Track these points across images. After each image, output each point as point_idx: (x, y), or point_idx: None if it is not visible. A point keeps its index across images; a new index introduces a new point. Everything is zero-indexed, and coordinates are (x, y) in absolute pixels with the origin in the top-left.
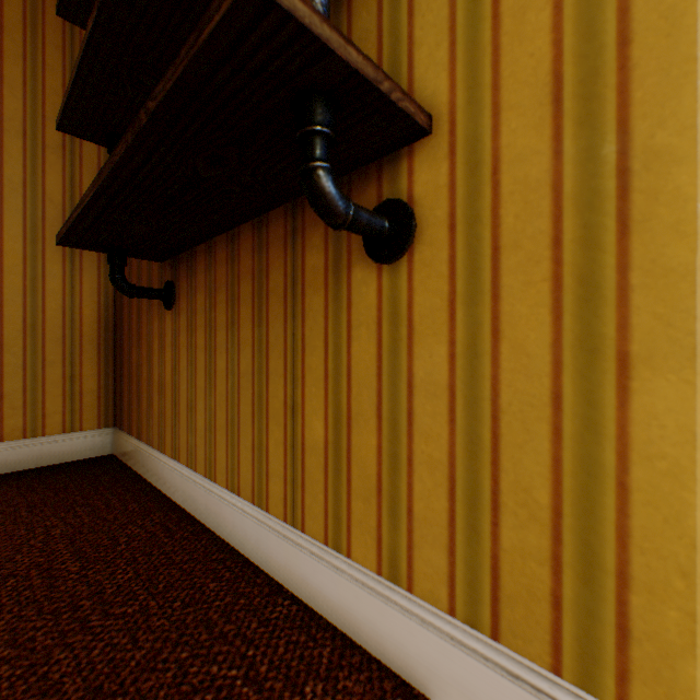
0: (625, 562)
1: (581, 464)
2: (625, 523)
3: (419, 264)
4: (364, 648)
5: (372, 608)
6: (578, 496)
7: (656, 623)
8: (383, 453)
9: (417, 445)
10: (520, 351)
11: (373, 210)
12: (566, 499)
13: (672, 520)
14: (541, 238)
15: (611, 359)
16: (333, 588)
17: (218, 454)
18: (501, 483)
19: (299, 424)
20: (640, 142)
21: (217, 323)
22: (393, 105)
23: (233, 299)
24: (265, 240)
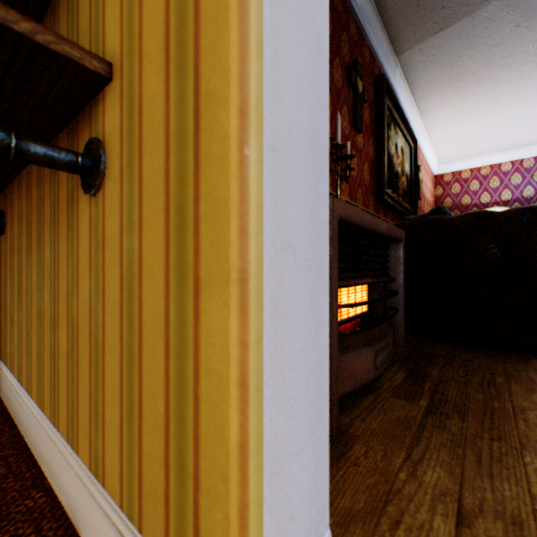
0: (198, 467)
1: (178, 377)
2: (198, 431)
3: (108, 195)
4: (81, 536)
5: (84, 501)
6: (177, 405)
7: (212, 524)
8: (92, 363)
9: (107, 357)
10: (151, 274)
11: (85, 148)
12: (172, 408)
13: (219, 429)
14: (161, 173)
15: (192, 282)
16: (68, 482)
17: (23, 361)
18: (143, 393)
19: (57, 337)
20: (205, 85)
21: (23, 247)
22: (44, 46)
23: (30, 226)
24: (43, 174)
